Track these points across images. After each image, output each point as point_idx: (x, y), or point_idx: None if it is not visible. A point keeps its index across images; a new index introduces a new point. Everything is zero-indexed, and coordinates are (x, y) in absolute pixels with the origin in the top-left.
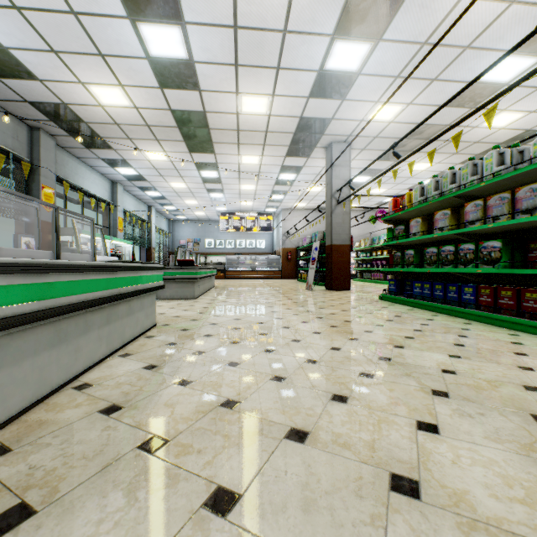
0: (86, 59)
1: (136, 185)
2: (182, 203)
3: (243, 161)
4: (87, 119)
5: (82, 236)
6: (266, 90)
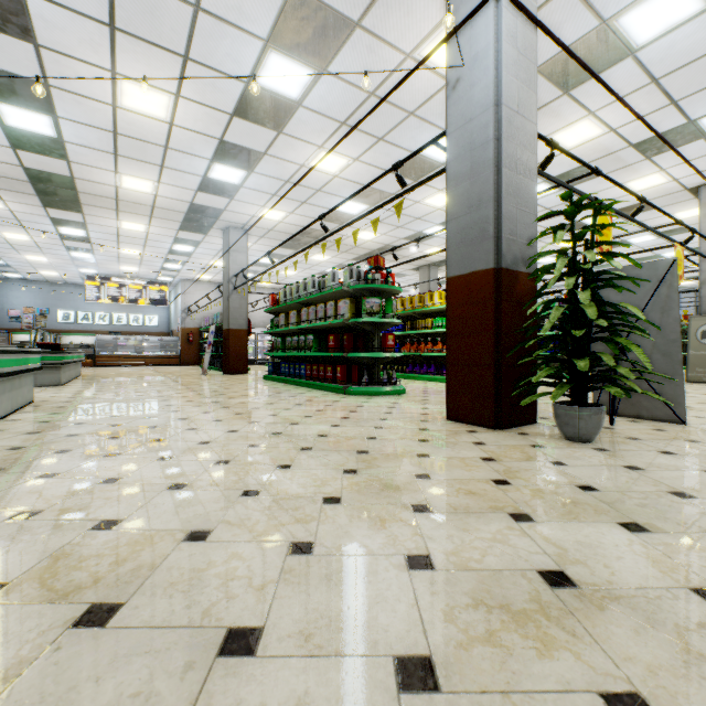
0: None
1: None
2: (19, 258)
3: (124, 226)
4: None
5: None
6: (151, 177)
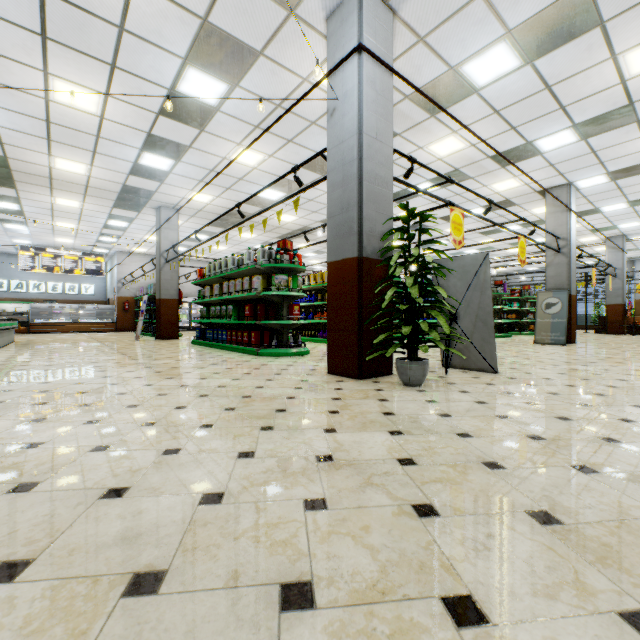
0: None
1: None
2: None
3: (59, 202)
4: None
5: None
6: (84, 160)
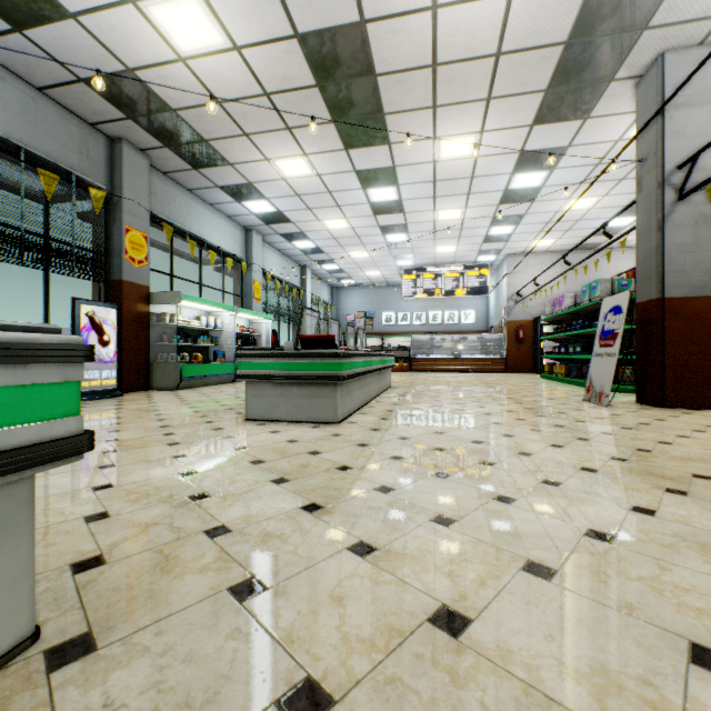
0: None
1: (277, 231)
2: (346, 257)
3: (443, 154)
4: (174, 102)
5: (192, 306)
6: None
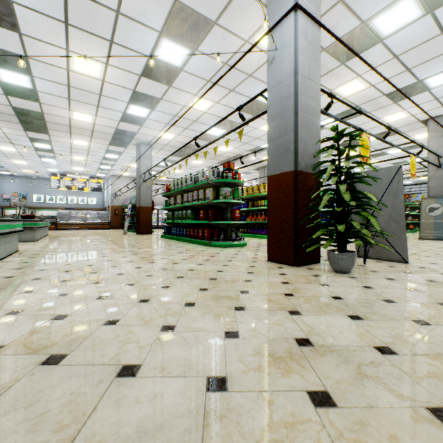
0: None
1: None
2: (9, 162)
3: (75, 142)
4: None
5: None
6: (91, 113)
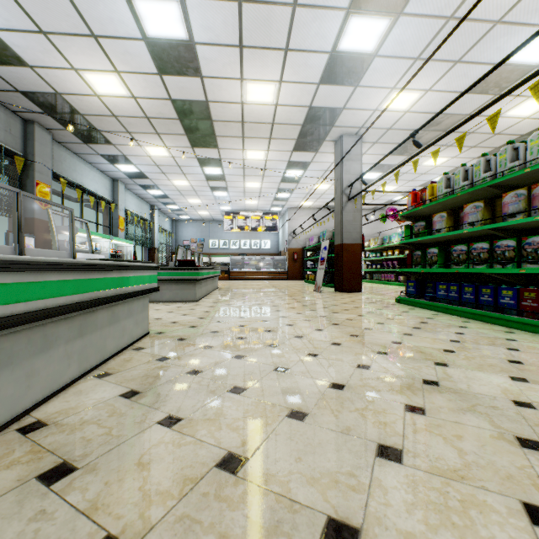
0: (77, 42)
1: (137, 183)
2: (185, 202)
3: (248, 156)
4: (83, 111)
5: (80, 235)
6: (273, 75)
